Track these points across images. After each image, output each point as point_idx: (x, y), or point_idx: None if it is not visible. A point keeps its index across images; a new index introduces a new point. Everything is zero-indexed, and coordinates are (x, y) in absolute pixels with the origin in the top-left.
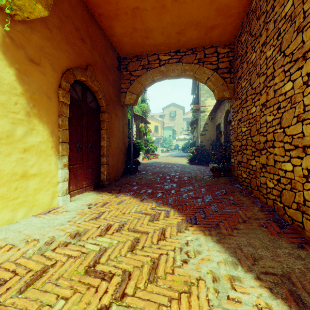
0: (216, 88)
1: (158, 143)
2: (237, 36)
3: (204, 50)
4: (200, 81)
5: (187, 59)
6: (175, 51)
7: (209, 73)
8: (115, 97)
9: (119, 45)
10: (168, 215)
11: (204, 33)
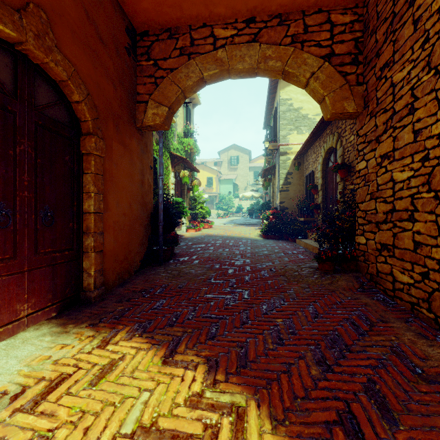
0: (329, 94)
1: (212, 203)
2: None
3: (304, 17)
4: (295, 81)
5: (269, 36)
6: (245, 20)
7: (314, 64)
8: (122, 109)
9: None
10: None
11: None
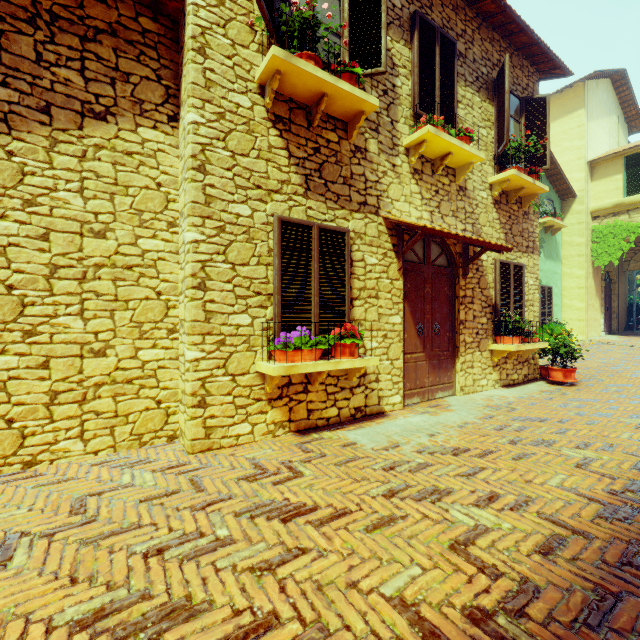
0: None
1: None
2: None
3: None
4: None
5: None
6: None
7: None
8: (620, 268)
9: None
10: None
11: None
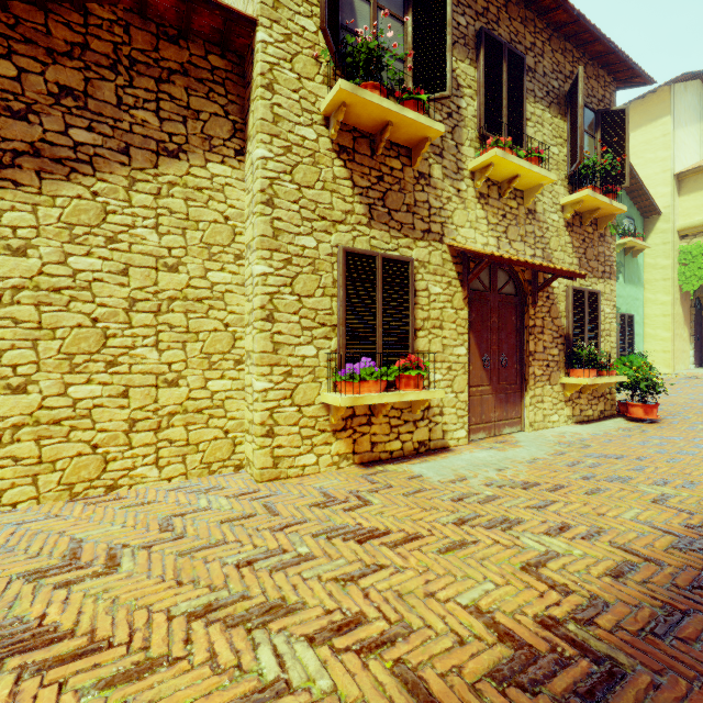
0: None
1: None
2: None
3: None
4: None
5: None
6: None
7: None
8: None
9: None
10: None
11: None
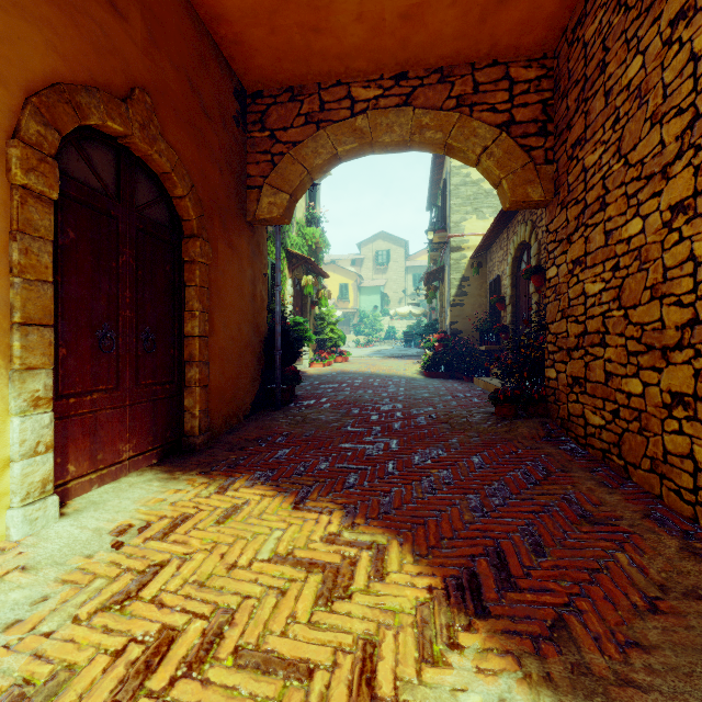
0: (507, 176)
1: (348, 324)
2: (568, 28)
3: (474, 72)
4: (461, 157)
5: (427, 98)
6: (394, 76)
7: (487, 135)
8: (229, 199)
9: (241, 52)
10: (383, 568)
11: (476, 19)
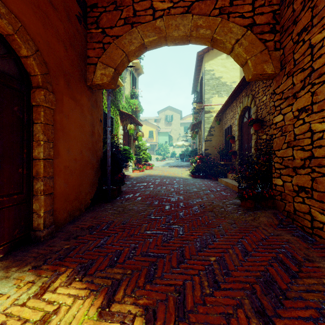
0: (251, 58)
1: (153, 150)
2: None
3: None
4: (221, 47)
5: (200, 9)
6: None
7: (239, 32)
8: (73, 68)
9: None
10: None
11: None
